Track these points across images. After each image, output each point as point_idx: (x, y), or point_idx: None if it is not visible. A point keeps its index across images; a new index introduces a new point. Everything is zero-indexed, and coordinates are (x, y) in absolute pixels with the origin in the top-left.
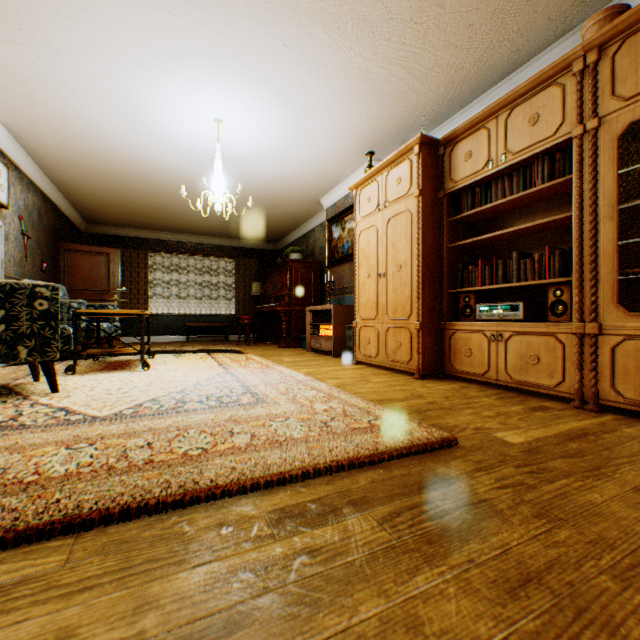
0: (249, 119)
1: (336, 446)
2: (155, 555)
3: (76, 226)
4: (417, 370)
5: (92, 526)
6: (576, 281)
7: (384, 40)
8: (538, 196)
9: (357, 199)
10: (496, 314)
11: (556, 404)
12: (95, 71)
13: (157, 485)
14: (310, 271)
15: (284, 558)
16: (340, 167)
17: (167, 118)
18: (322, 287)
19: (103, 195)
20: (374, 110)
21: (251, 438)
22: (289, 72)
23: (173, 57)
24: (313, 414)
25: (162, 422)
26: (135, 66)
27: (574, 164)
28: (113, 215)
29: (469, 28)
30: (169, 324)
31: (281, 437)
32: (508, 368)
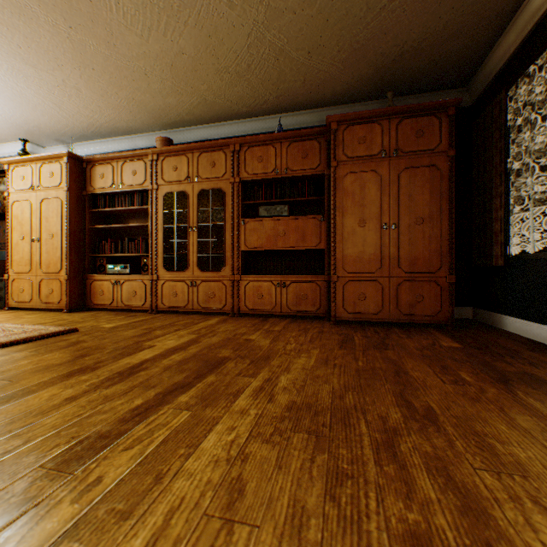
0: None
1: (2, 340)
2: None
3: None
4: (67, 307)
5: None
6: (151, 256)
7: (38, 85)
8: (139, 210)
9: (11, 173)
10: (118, 270)
11: (143, 313)
12: None
13: None
14: None
15: None
16: None
17: None
18: None
19: None
20: (29, 114)
21: None
22: None
23: None
24: None
25: None
26: None
27: (150, 202)
28: None
29: (100, 107)
30: None
31: None
32: (124, 299)
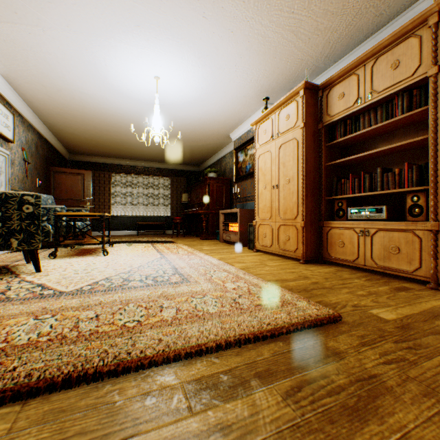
0: (178, 75)
1: (243, 320)
2: (85, 427)
3: (62, 155)
4: (302, 257)
5: (38, 393)
6: (431, 189)
7: (278, 10)
8: (398, 124)
9: (256, 132)
10: (364, 215)
11: (414, 285)
12: (69, 42)
13: (97, 355)
14: (222, 185)
15: (199, 435)
16: (244, 110)
17: (121, 76)
18: (231, 196)
19: (79, 133)
20: (269, 66)
21: (176, 312)
22: (207, 38)
23: (123, 30)
24: (225, 292)
25: (110, 297)
26: (97, 37)
27: (430, 97)
28: (87, 148)
29: None
30: (125, 223)
31: (200, 311)
32: (374, 256)
